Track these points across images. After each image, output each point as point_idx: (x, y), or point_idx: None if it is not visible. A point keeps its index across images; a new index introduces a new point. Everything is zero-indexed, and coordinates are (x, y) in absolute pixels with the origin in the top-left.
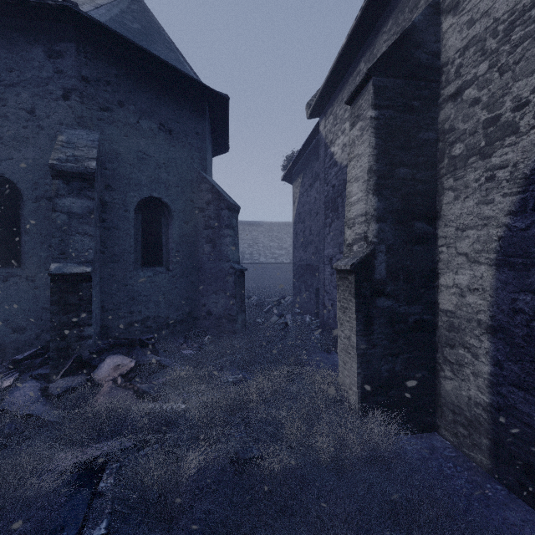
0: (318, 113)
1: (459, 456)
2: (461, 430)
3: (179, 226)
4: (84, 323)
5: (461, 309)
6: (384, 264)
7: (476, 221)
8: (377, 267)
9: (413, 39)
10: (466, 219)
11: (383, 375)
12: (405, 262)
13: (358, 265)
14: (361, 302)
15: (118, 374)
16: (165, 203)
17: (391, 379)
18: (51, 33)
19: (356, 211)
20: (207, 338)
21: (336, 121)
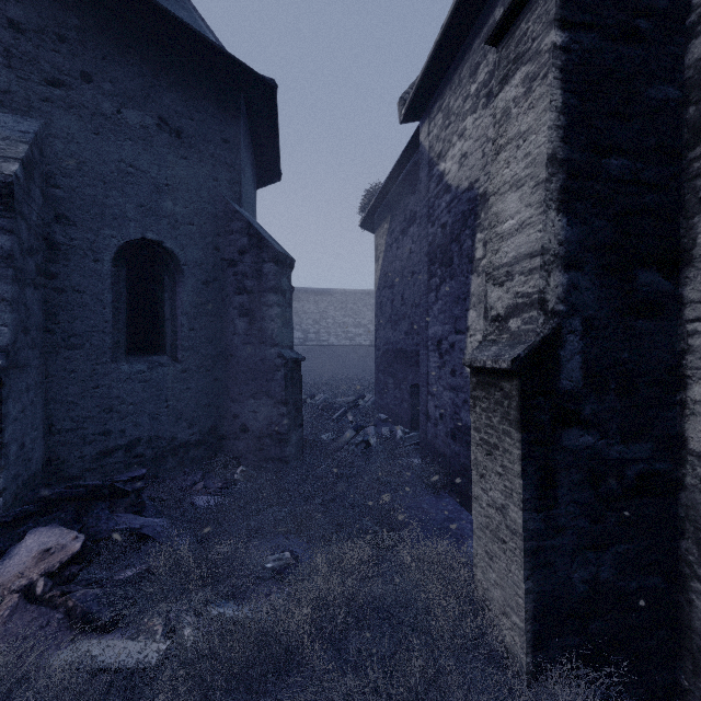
0: (418, 112)
1: None
2: None
3: (194, 288)
4: None
5: None
6: (578, 358)
7: None
8: (565, 363)
9: None
10: None
11: (576, 591)
12: (620, 354)
13: (526, 360)
14: (533, 438)
15: (40, 573)
16: (168, 250)
17: (593, 597)
18: None
19: (516, 248)
20: (240, 470)
21: (449, 120)
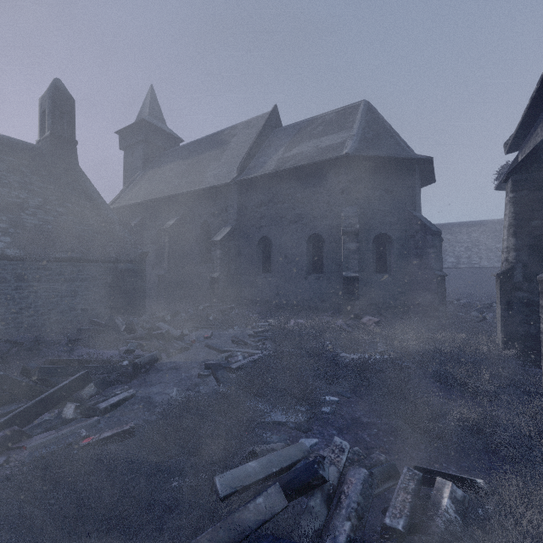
0: (515, 149)
1: None
2: None
3: (397, 248)
4: (356, 299)
5: None
6: (520, 274)
7: None
8: (515, 275)
9: (542, 149)
10: None
11: (520, 333)
12: (538, 273)
13: (501, 274)
14: (503, 293)
15: (372, 322)
16: (388, 236)
17: (526, 336)
18: (336, 165)
19: (504, 245)
20: (416, 319)
21: None
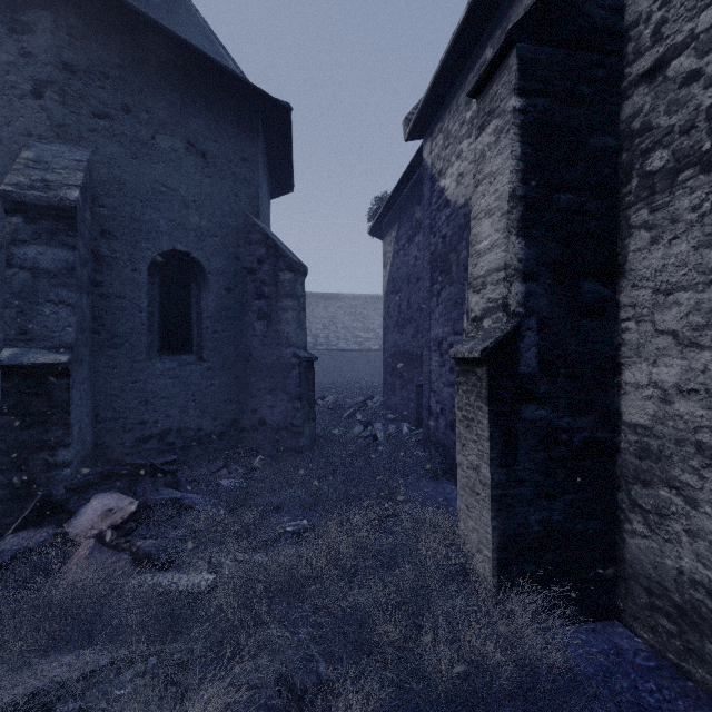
0: (421, 132)
1: (662, 668)
2: (665, 622)
3: (217, 294)
4: (57, 443)
5: (663, 423)
6: (534, 349)
7: (694, 277)
8: (523, 353)
9: None
10: (674, 274)
11: (533, 530)
12: (568, 347)
13: (493, 351)
14: (498, 411)
15: (107, 526)
16: (195, 260)
17: (546, 535)
18: None
19: (488, 263)
20: (259, 459)
21: (448, 141)
